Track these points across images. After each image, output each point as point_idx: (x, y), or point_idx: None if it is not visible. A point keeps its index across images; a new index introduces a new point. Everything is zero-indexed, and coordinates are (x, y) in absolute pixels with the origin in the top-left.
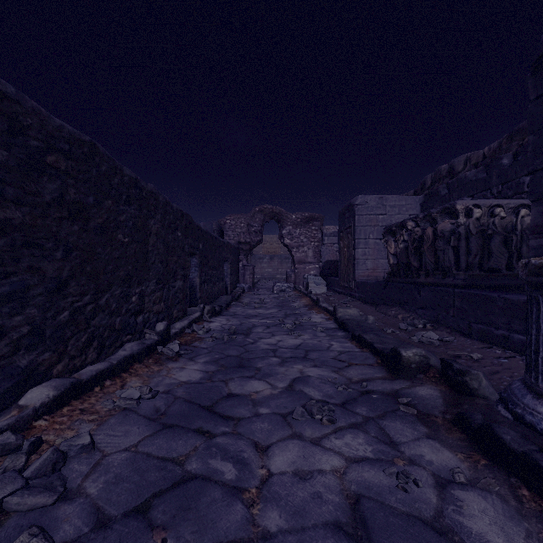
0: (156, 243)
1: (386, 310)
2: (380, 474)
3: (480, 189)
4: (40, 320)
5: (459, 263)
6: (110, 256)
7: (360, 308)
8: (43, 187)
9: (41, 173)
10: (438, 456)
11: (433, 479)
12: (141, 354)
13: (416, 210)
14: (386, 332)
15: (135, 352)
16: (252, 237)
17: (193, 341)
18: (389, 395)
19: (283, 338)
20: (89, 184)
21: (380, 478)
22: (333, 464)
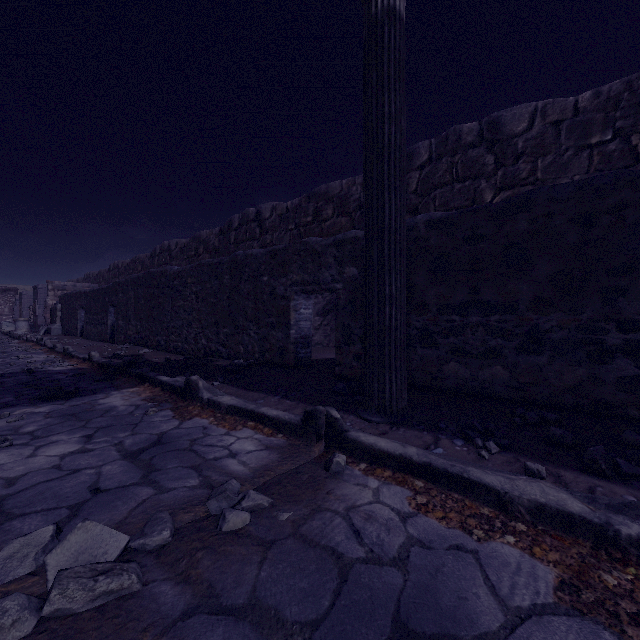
0: None
1: None
2: None
3: None
4: None
5: None
6: None
7: None
8: None
9: None
10: None
11: None
12: None
13: None
14: None
15: None
16: None
17: None
18: None
19: None
20: None
21: None
22: None
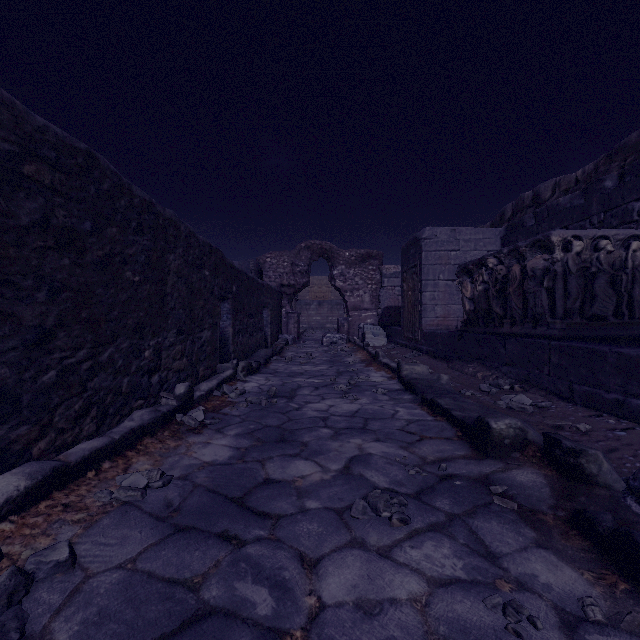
0: (177, 284)
1: (461, 366)
2: (479, 607)
3: (577, 219)
4: (13, 383)
5: (554, 309)
6: (115, 299)
7: (428, 364)
8: (18, 205)
9: (16, 187)
10: (556, 575)
11: (556, 615)
12: (153, 425)
13: (495, 246)
14: (464, 394)
15: (145, 423)
16: (297, 278)
17: (223, 406)
18: (476, 482)
19: (336, 402)
20: (85, 205)
21: (480, 614)
22: (411, 589)
